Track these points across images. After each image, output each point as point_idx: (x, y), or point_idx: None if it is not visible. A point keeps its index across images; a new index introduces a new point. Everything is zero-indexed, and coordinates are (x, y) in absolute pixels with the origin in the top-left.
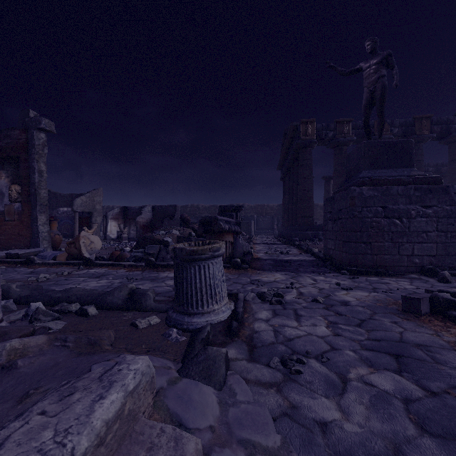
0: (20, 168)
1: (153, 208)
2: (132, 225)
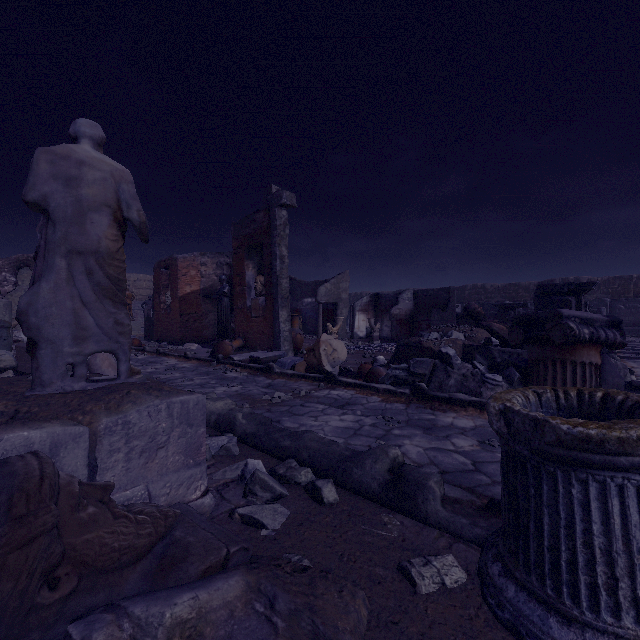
0: (264, 256)
1: (414, 294)
2: (386, 319)
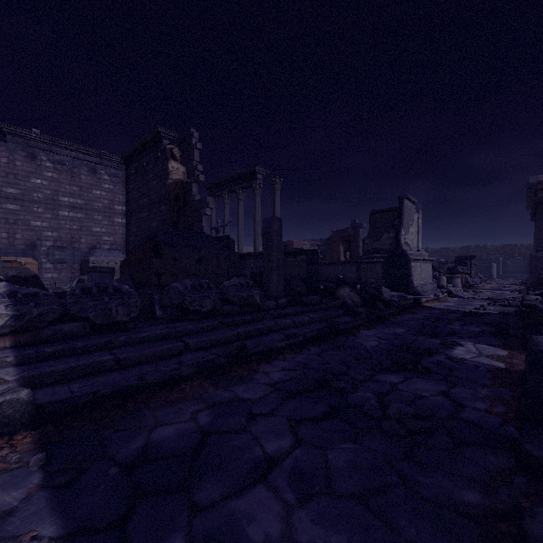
0: (351, 245)
1: None
2: None
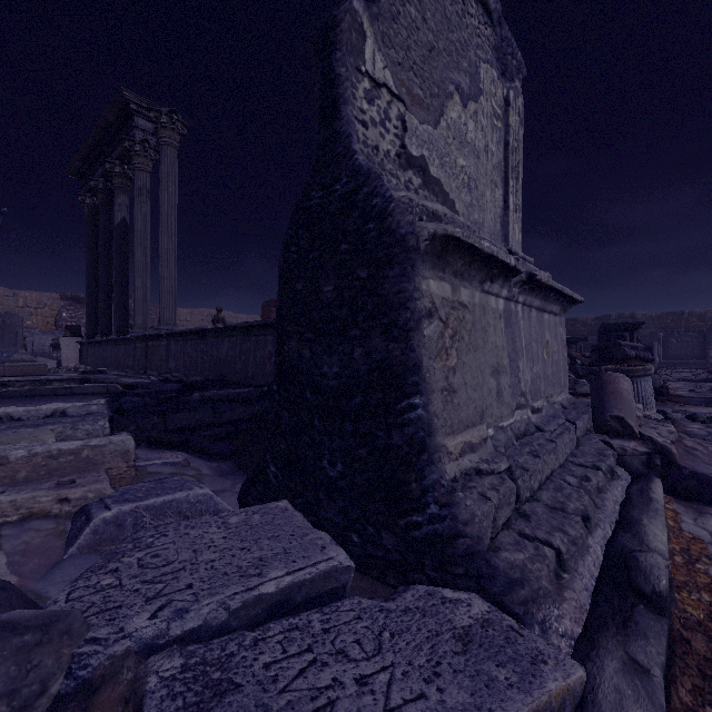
0: None
1: None
2: None
